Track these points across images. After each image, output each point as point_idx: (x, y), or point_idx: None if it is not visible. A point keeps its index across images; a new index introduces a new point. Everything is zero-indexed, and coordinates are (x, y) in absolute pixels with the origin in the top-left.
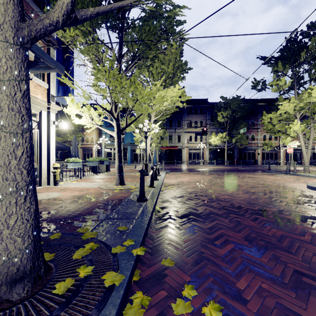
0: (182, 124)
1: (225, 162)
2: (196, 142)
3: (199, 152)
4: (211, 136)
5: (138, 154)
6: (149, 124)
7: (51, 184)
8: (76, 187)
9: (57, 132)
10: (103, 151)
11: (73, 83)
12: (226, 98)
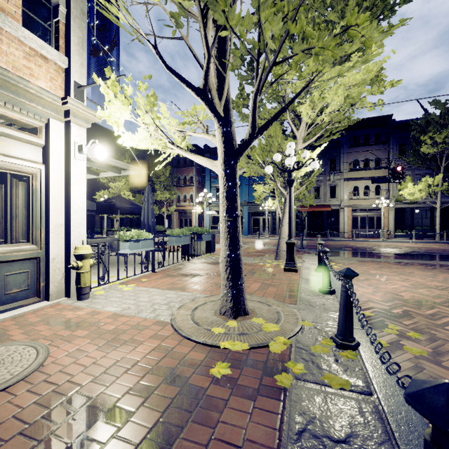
0: (340, 165)
1: (436, 234)
2: (368, 198)
3: (373, 216)
4: (402, 184)
5: (260, 219)
6: (295, 154)
7: (73, 294)
8: (117, 313)
9: (143, 188)
10: (205, 216)
11: (117, 44)
12: (445, 102)
